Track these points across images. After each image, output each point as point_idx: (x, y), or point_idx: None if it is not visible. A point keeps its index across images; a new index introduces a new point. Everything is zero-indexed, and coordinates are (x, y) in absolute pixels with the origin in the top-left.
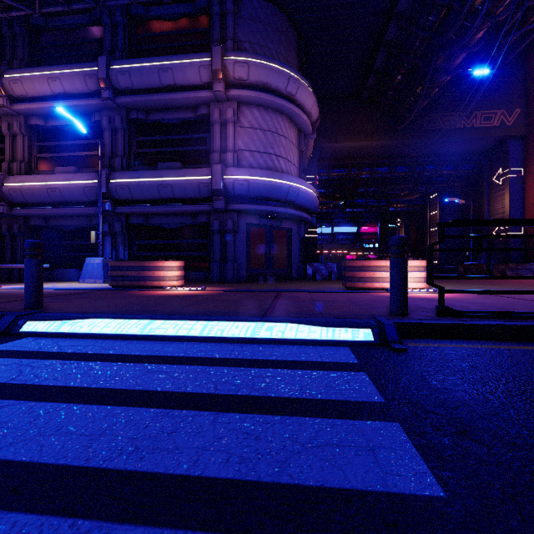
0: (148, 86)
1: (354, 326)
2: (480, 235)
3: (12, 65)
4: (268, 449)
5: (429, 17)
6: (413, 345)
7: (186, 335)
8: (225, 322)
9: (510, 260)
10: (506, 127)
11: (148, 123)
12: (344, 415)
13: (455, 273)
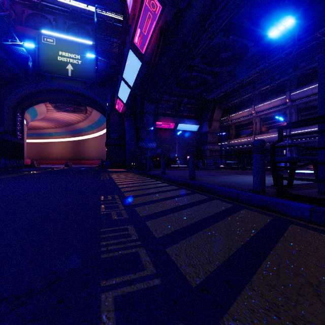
0: (306, 95)
1: None
2: None
3: (255, 102)
4: None
5: None
6: None
7: None
8: None
9: None
10: None
11: (306, 107)
12: None
13: None
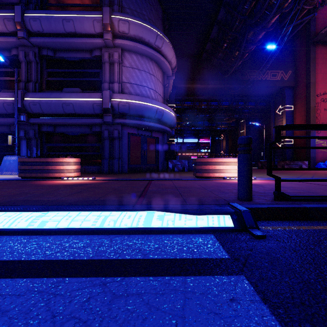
0: (55, 31)
1: (215, 213)
2: (305, 136)
3: None
4: None
5: (244, 6)
6: (266, 228)
7: (56, 227)
8: (98, 212)
9: (286, 159)
10: (284, 81)
11: (56, 59)
12: None
13: (255, 166)
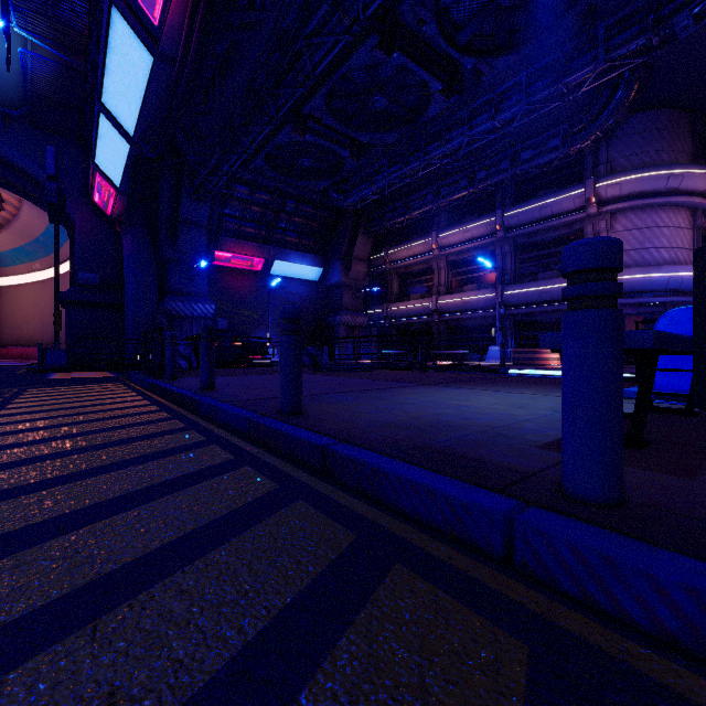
0: (531, 220)
1: None
2: None
3: (439, 226)
4: None
5: None
6: None
7: None
8: None
9: None
10: None
11: (529, 243)
12: None
13: None
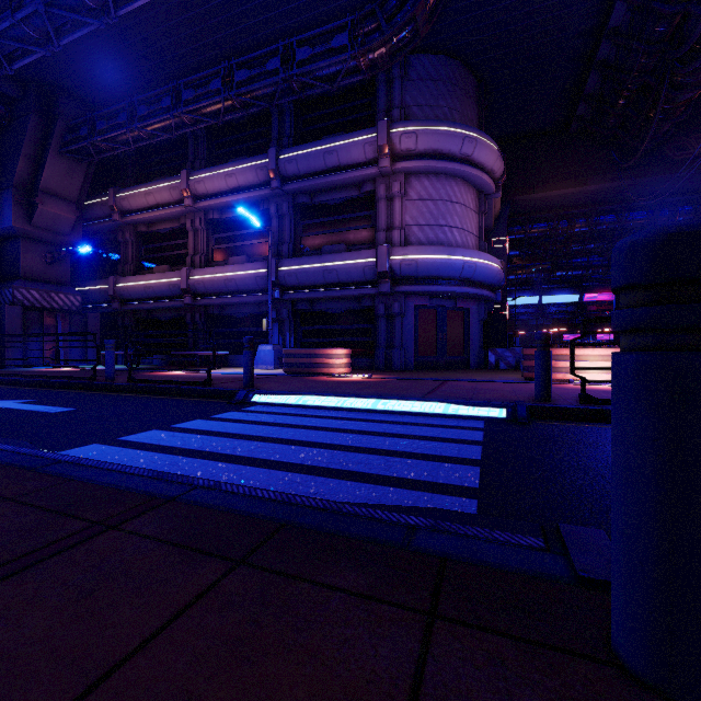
0: (314, 170)
1: (491, 406)
2: None
3: (195, 165)
4: (409, 446)
5: (656, 29)
6: (541, 422)
7: (362, 408)
8: (391, 400)
9: None
10: None
11: (313, 205)
12: (453, 442)
13: None
